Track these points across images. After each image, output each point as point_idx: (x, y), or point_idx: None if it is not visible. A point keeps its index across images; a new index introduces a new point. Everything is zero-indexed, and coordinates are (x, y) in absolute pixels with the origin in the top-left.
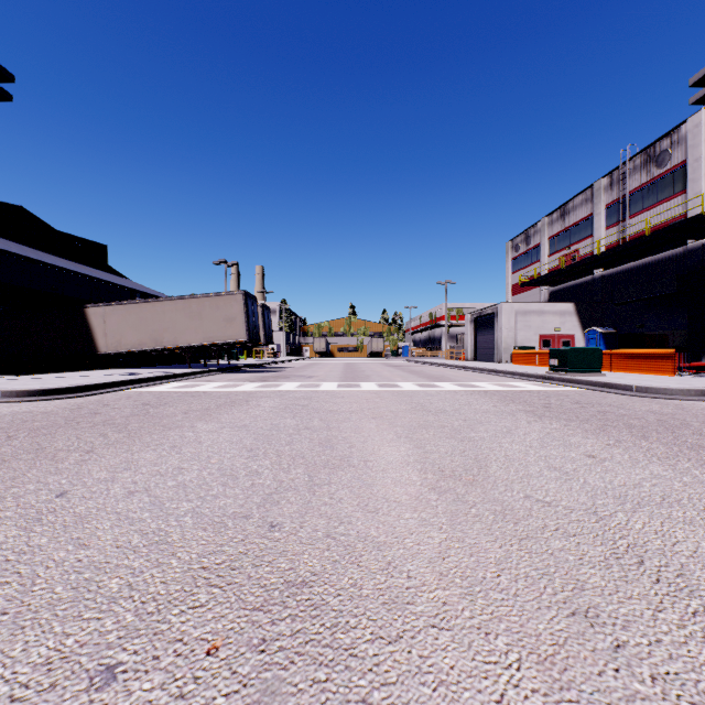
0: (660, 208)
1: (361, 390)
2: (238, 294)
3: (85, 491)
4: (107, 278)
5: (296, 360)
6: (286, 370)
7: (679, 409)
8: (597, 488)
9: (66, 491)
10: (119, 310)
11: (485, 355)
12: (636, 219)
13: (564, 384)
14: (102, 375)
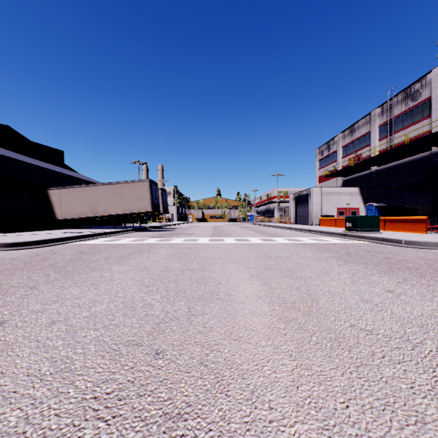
0: (414, 127)
1: (225, 243)
2: (146, 181)
3: (19, 321)
4: (63, 171)
5: (183, 224)
6: (177, 230)
7: (437, 256)
8: (403, 318)
9: (5, 321)
10: (69, 191)
11: (302, 220)
12: (398, 134)
13: (356, 239)
14: (57, 233)
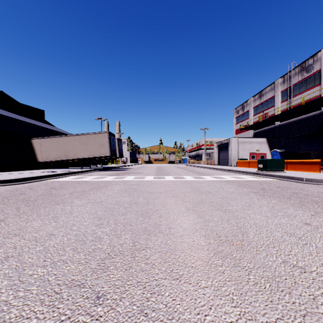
0: (308, 92)
1: (165, 180)
2: (105, 133)
3: None
4: (43, 125)
5: (135, 165)
6: (129, 170)
7: None
8: None
9: None
10: (48, 140)
11: (223, 162)
12: (296, 98)
13: (266, 177)
14: (37, 172)
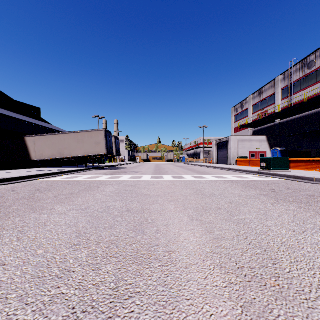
0: (310, 89)
1: (164, 180)
2: (102, 130)
3: None
4: (38, 123)
5: (133, 163)
6: (126, 168)
7: None
8: None
9: None
10: (42, 138)
11: (222, 161)
12: (297, 95)
13: (271, 176)
14: (29, 171)
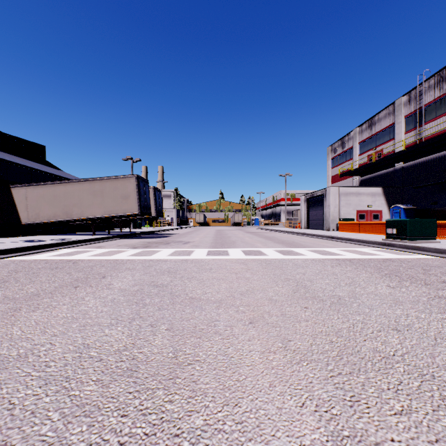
0: None
1: (229, 258)
2: (132, 177)
3: None
4: (37, 167)
5: (183, 228)
6: (171, 236)
7: None
8: None
9: None
10: (38, 189)
11: (315, 224)
12: (430, 125)
13: (411, 251)
14: (7, 242)
